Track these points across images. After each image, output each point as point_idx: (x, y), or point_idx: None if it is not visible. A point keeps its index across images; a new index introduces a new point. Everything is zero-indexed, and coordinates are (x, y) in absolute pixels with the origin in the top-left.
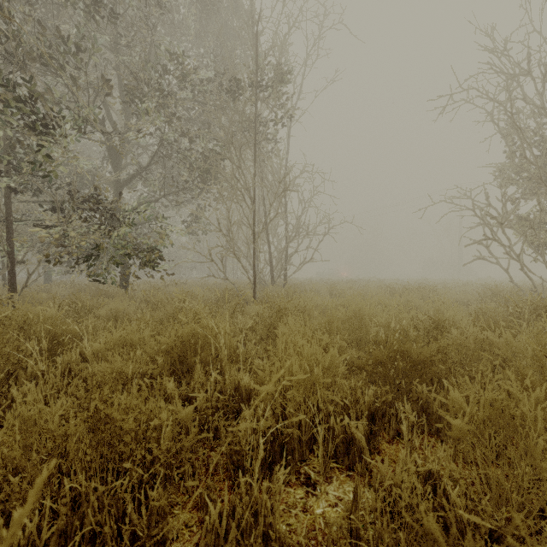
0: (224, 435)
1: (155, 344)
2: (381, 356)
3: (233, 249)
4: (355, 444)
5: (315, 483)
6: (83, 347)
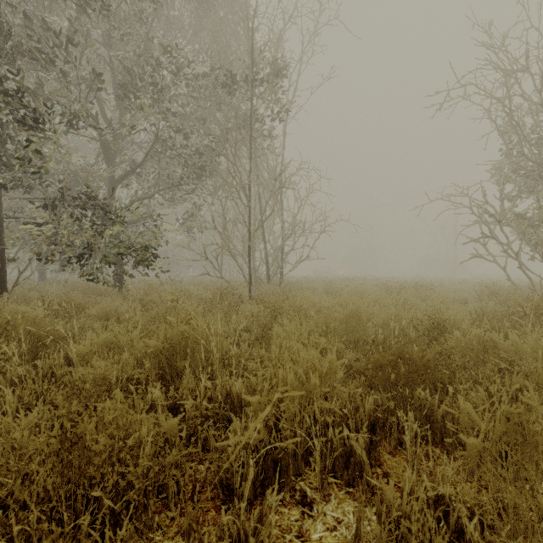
0: (214, 446)
1: (142, 347)
2: (382, 361)
3: (228, 247)
4: (355, 458)
5: (312, 502)
6: (70, 349)
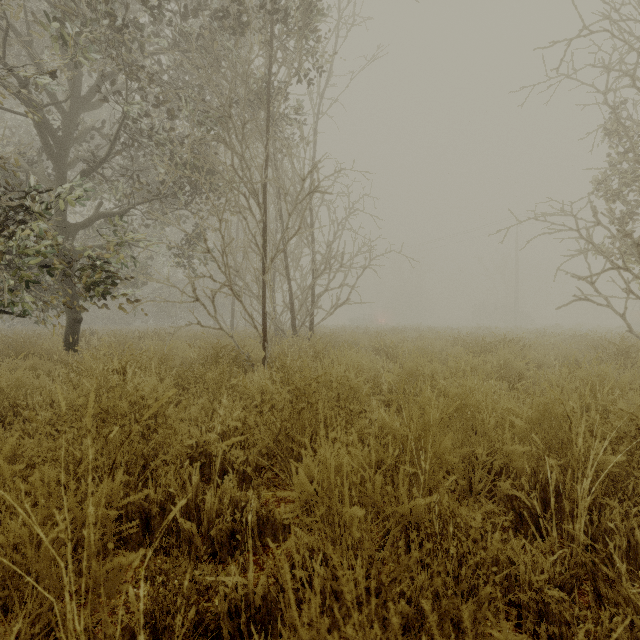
0: None
1: None
2: None
3: (229, 282)
4: None
5: None
6: None
